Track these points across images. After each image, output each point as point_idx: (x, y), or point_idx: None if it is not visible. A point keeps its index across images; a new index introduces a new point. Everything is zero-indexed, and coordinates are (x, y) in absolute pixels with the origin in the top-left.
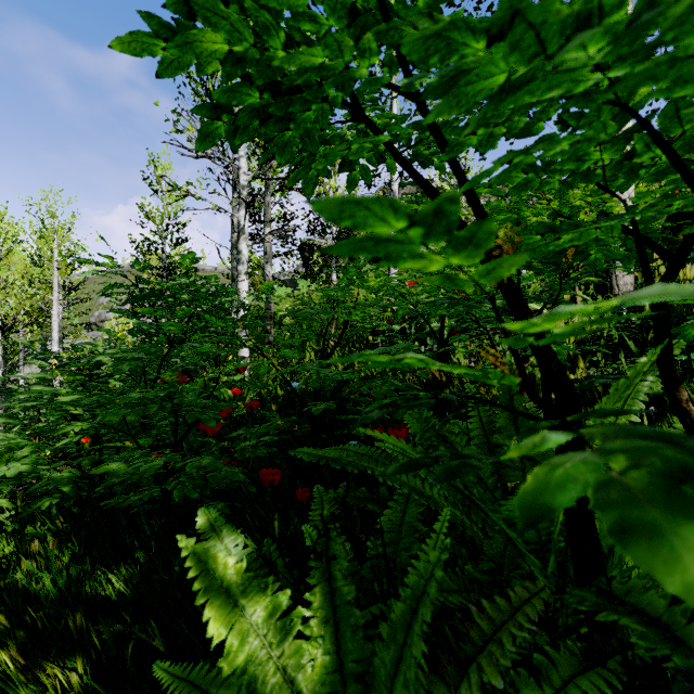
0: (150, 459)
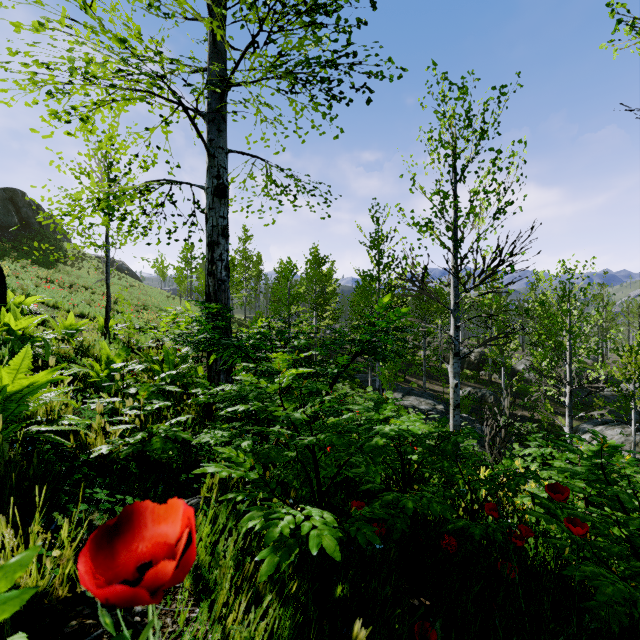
0: None
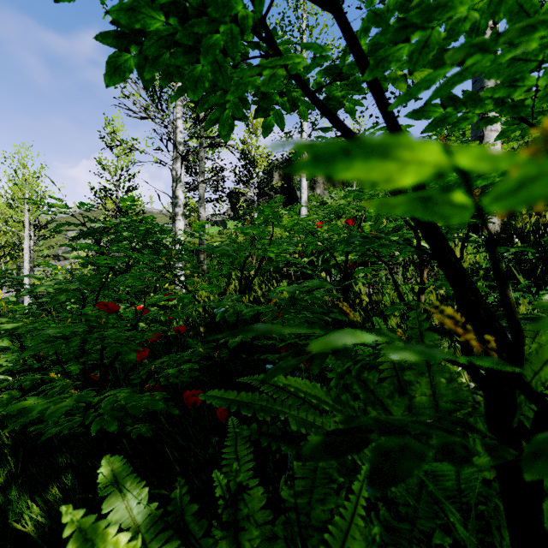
0: (64, 395)
